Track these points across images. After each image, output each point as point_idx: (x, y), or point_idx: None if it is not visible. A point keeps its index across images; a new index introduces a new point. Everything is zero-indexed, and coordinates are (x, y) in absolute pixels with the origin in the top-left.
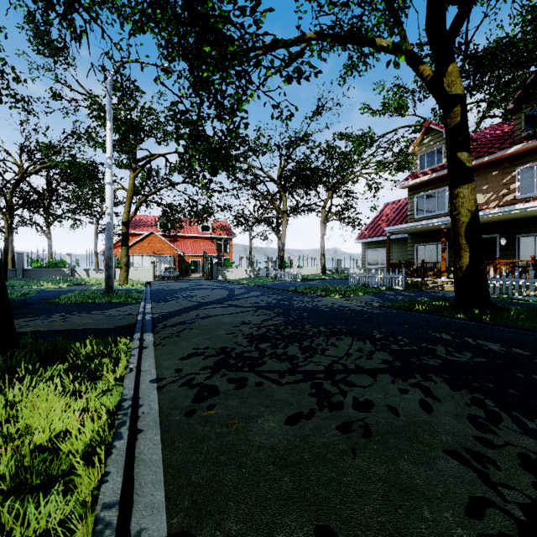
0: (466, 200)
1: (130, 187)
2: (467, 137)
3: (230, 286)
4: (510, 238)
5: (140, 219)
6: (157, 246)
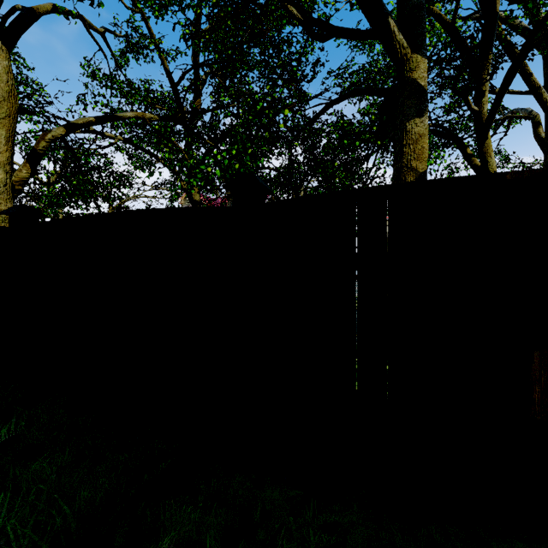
0: None
1: None
2: None
3: None
4: None
5: None
6: None
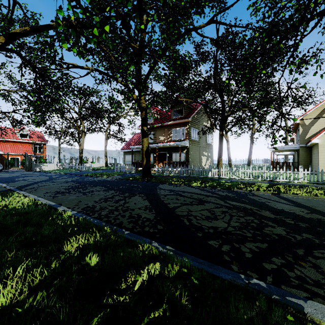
0: (145, 143)
1: None
2: (146, 122)
3: (48, 174)
4: (170, 153)
5: None
6: None
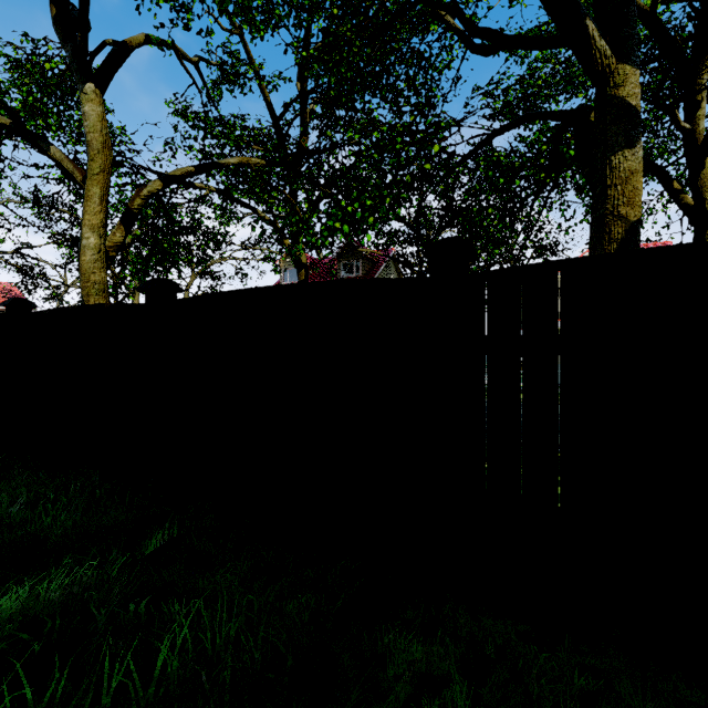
0: None
1: None
2: None
3: None
4: None
5: None
6: None
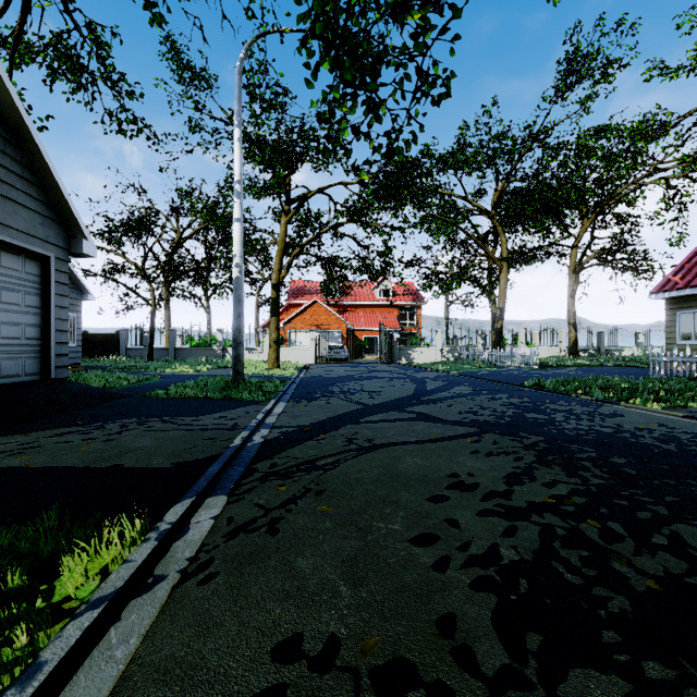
0: None
1: (281, 237)
2: None
3: (418, 374)
4: None
5: (303, 286)
6: (321, 318)
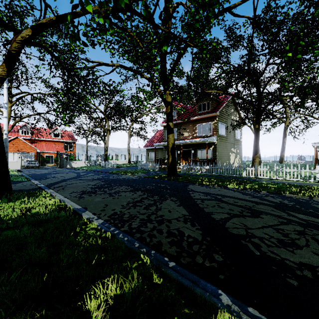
0: (171, 139)
1: (8, 112)
2: (172, 117)
3: (76, 171)
4: (195, 150)
5: None
6: (20, 146)
